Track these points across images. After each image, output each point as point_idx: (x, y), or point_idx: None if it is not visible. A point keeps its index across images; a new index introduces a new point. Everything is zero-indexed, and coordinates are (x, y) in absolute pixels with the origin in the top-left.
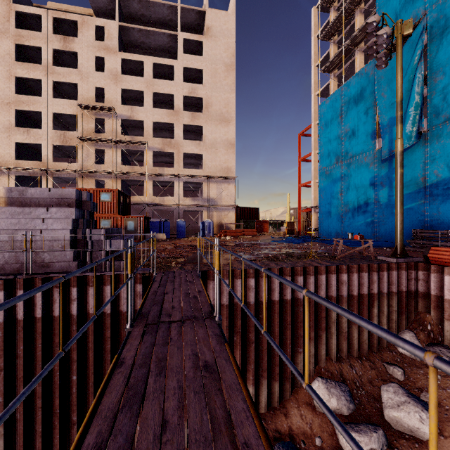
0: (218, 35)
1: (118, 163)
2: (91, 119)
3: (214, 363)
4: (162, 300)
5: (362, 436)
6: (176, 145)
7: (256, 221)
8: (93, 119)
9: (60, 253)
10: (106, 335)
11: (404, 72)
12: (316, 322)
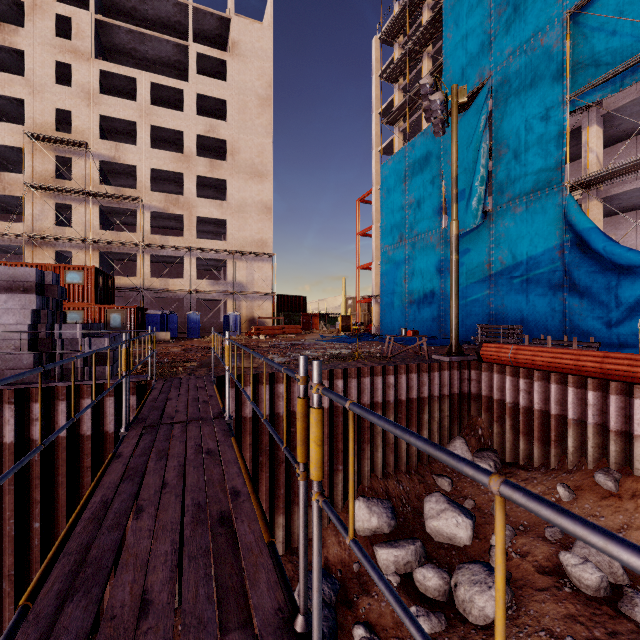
0: (248, 55)
1: (94, 226)
2: (49, 157)
3: (216, 449)
4: (163, 406)
5: (399, 551)
6: (186, 205)
7: (302, 315)
8: (51, 157)
9: (12, 357)
10: (85, 465)
11: (470, 138)
12: (360, 433)
